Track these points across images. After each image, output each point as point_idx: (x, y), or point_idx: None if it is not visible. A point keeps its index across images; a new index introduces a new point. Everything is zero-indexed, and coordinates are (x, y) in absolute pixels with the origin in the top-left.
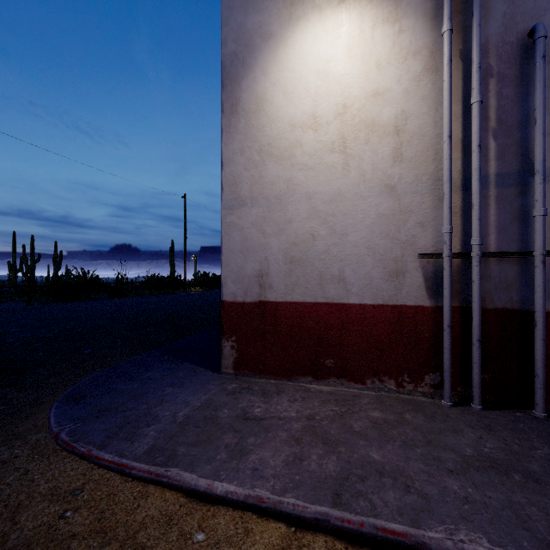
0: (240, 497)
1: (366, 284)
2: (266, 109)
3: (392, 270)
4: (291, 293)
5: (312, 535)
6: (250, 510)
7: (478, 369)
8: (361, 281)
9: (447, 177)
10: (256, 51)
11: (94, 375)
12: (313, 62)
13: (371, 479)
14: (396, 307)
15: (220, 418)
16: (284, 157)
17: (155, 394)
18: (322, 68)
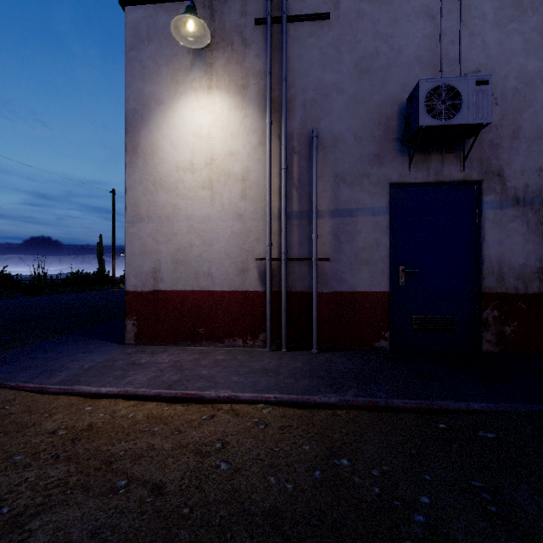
0: (115, 392)
1: (225, 277)
2: (159, 154)
3: (240, 268)
4: (176, 284)
5: (152, 402)
6: (121, 398)
7: (284, 327)
8: (222, 275)
9: (268, 212)
10: (151, 111)
11: (15, 351)
12: (191, 126)
13: (194, 380)
14: (243, 292)
15: (115, 365)
16: (171, 189)
17: (69, 357)
18: (197, 131)
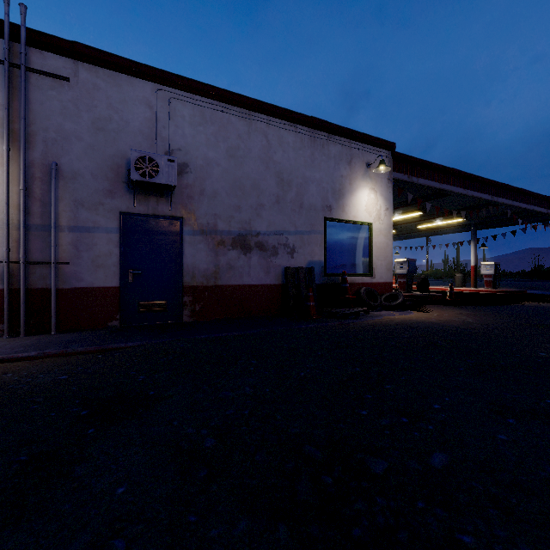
0: None
1: None
2: None
3: None
4: None
5: None
6: None
7: (23, 317)
8: None
9: (5, 223)
10: None
11: None
12: None
13: None
14: None
15: None
16: None
17: None
18: None
